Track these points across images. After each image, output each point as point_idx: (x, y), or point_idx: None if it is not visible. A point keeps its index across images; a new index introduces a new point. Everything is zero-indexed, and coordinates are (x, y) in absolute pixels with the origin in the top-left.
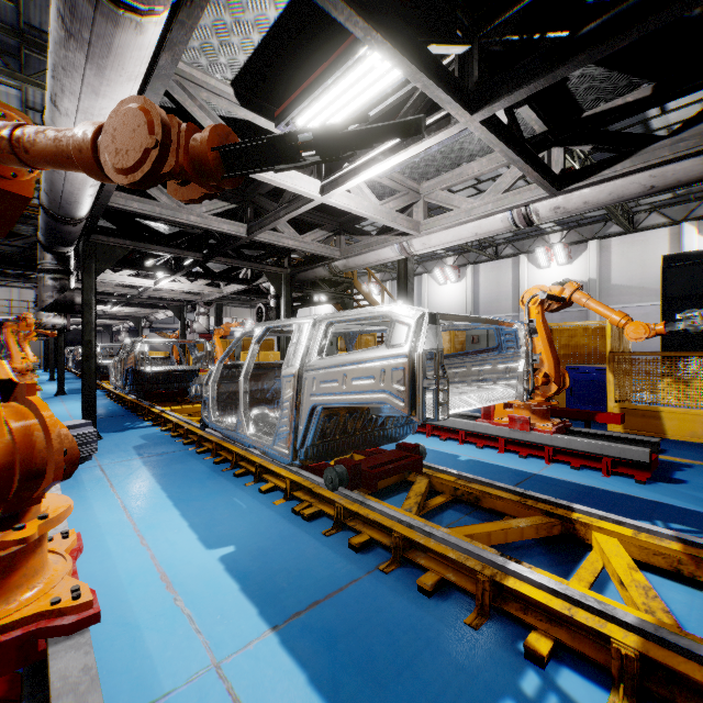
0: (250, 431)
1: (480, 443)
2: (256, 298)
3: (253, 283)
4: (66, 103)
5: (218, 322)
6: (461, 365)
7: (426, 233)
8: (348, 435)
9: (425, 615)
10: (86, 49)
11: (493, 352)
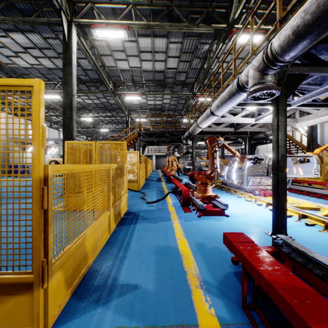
0: (235, 183)
1: (325, 198)
2: (237, 144)
3: (236, 140)
4: (203, 123)
5: (222, 152)
6: (300, 168)
7: (300, 122)
8: (260, 184)
9: (268, 211)
10: (209, 119)
11: (309, 164)
